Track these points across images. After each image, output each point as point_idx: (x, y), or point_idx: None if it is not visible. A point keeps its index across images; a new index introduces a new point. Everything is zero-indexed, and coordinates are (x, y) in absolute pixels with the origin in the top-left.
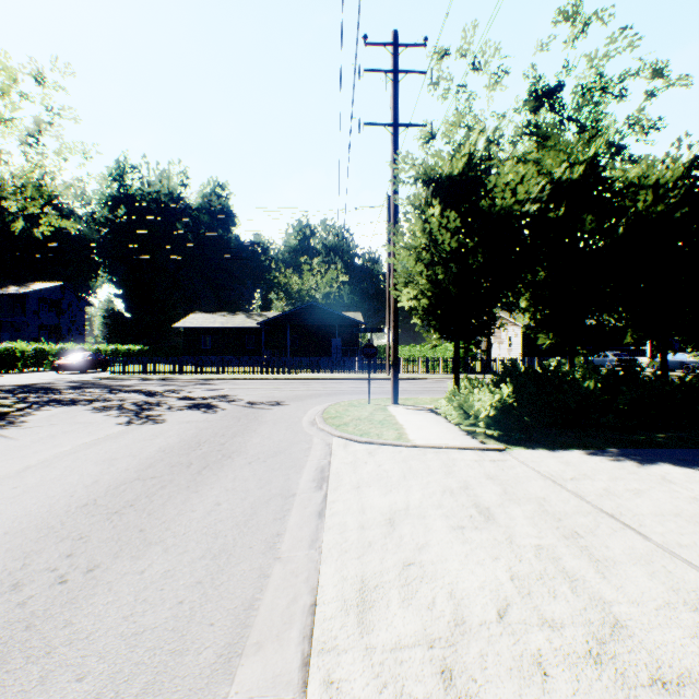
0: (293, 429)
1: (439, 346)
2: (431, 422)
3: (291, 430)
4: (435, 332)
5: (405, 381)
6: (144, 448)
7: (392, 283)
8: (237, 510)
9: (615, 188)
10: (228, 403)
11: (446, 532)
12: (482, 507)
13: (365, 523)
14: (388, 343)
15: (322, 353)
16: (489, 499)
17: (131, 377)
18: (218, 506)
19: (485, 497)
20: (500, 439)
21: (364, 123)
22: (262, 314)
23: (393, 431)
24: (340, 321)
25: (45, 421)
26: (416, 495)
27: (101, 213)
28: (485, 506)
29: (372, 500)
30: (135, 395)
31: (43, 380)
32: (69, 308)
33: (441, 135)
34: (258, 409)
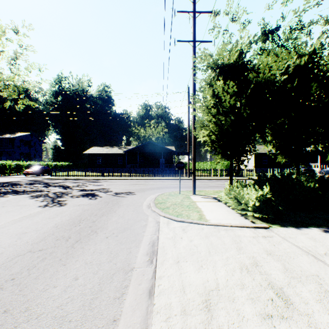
0: (137, 211)
1: (213, 163)
2: (217, 206)
3: (135, 211)
4: (218, 154)
5: (197, 181)
6: (46, 224)
7: (193, 128)
8: (87, 286)
9: (323, 71)
10: (104, 193)
11: (258, 323)
12: (276, 287)
13: (186, 306)
14: (188, 161)
15: (155, 166)
16: (278, 277)
17: (60, 178)
18: (75, 281)
19: (274, 275)
20: (262, 219)
21: (177, 41)
22: (126, 147)
23: (196, 213)
24: (164, 150)
25: (1, 204)
26: (221, 272)
27: (50, 99)
28: (278, 286)
29: (189, 277)
30: (57, 188)
31: (16, 180)
32: (34, 144)
33: (215, 56)
34: (119, 196)
